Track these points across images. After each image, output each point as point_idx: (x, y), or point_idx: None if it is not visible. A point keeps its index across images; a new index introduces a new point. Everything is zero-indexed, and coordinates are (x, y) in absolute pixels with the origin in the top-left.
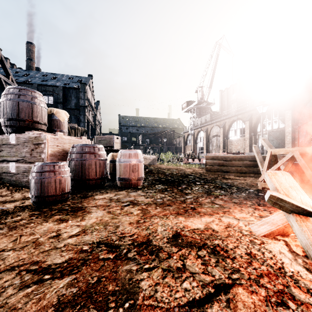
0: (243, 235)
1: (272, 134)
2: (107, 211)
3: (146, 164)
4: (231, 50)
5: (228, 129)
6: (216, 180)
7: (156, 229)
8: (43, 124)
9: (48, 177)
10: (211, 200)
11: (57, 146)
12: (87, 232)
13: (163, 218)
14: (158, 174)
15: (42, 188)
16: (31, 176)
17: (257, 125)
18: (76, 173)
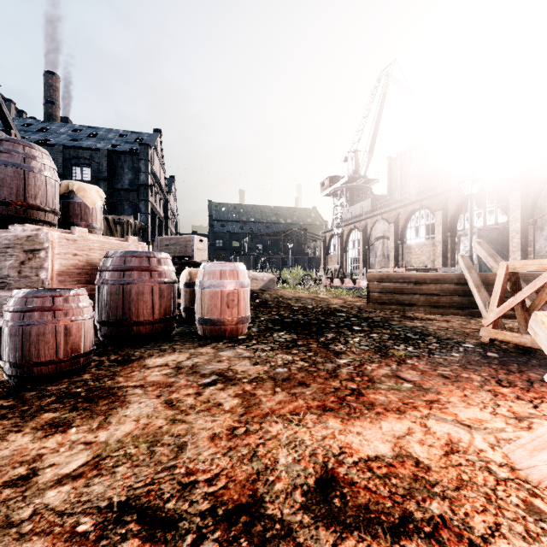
0: (499, 481)
1: (485, 234)
2: (166, 401)
3: (257, 288)
4: (408, 85)
5: (404, 226)
6: (391, 322)
7: (274, 458)
8: (49, 211)
9: (40, 322)
10: (392, 369)
11: (74, 254)
12: (103, 467)
13: (290, 422)
14: (278, 309)
15: (25, 346)
16: (2, 320)
17: (456, 218)
18: (112, 310)
